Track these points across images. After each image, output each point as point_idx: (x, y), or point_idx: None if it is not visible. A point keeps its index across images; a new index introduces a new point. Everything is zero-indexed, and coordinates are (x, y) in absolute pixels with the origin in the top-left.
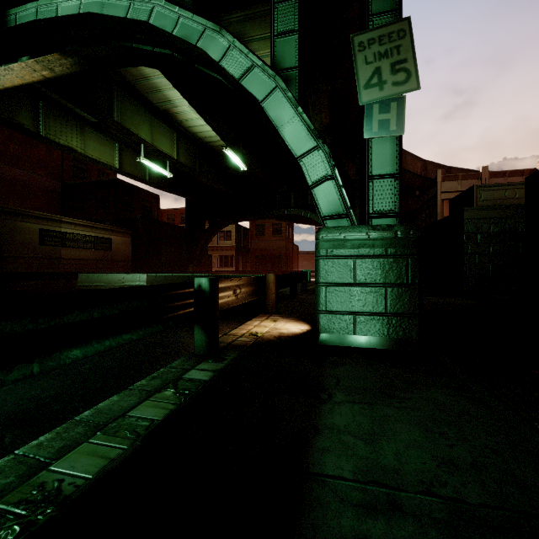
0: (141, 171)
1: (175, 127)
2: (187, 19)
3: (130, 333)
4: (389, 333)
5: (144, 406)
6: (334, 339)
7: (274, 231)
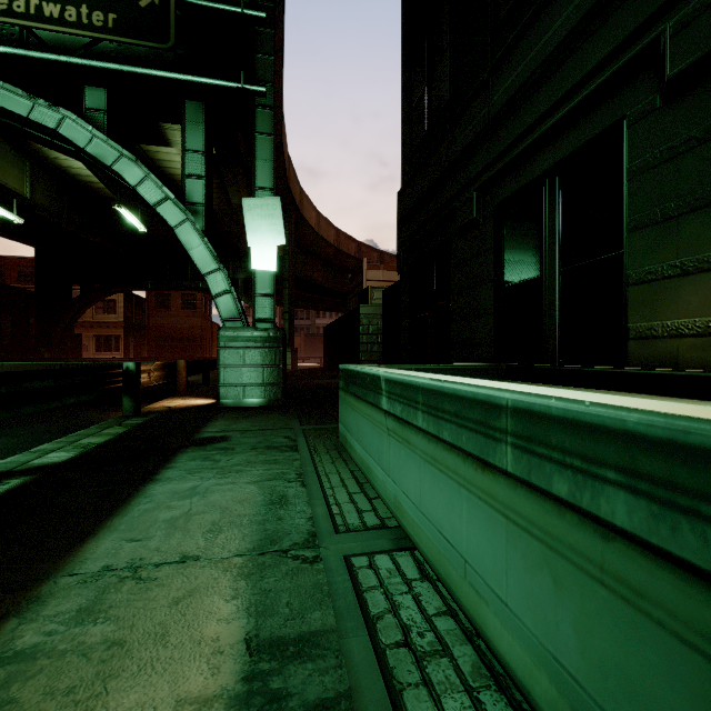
0: None
1: (29, 153)
2: (102, 141)
3: (89, 395)
4: (265, 396)
5: (107, 430)
6: (230, 403)
7: (185, 304)
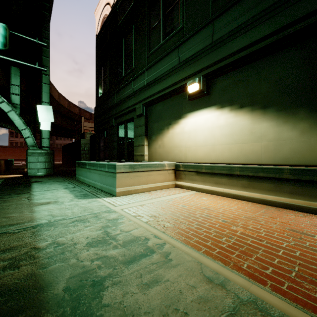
0: None
1: None
2: None
3: None
4: (46, 172)
5: None
6: (32, 175)
7: None
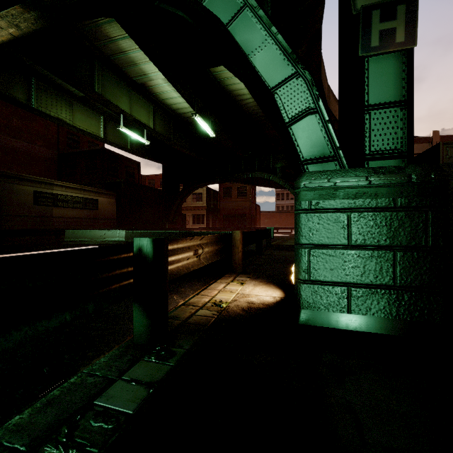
0: (123, 140)
1: (152, 100)
2: None
3: None
4: (399, 312)
5: None
6: (321, 318)
7: (240, 193)
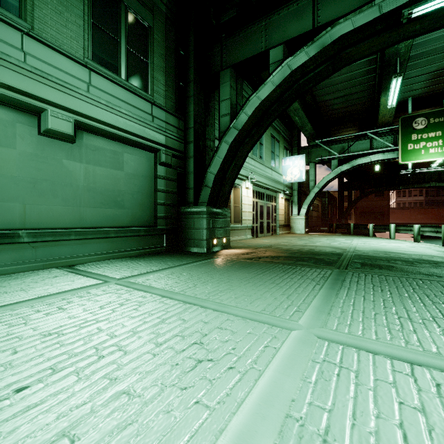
0: None
1: None
2: None
3: None
4: None
5: None
6: None
7: (377, 193)
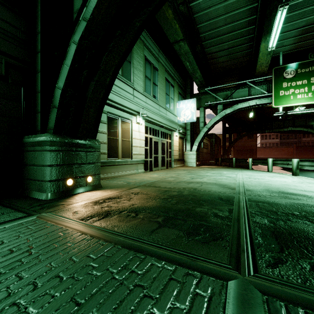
0: None
1: None
2: None
3: None
4: None
5: None
6: None
7: (248, 136)
